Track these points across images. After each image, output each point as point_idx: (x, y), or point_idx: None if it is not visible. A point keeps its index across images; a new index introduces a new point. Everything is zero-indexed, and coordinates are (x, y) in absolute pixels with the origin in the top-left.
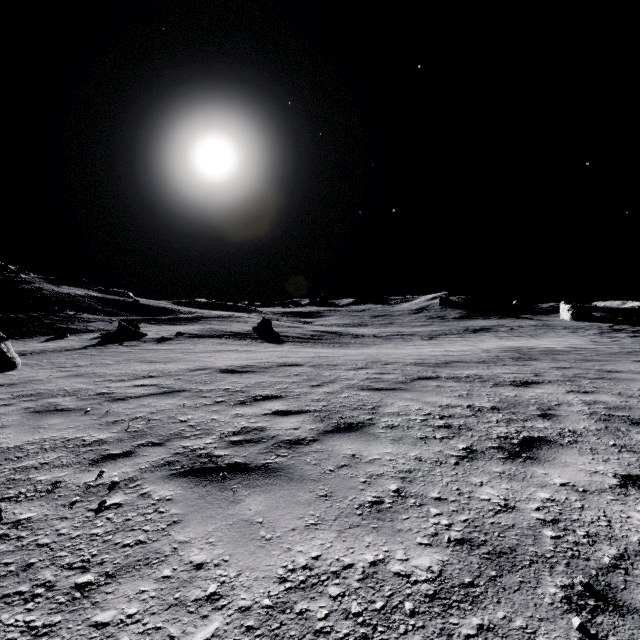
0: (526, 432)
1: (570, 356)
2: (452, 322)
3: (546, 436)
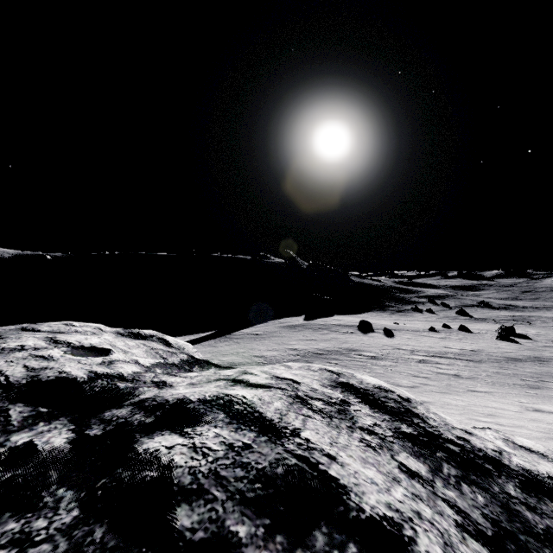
0: None
1: None
2: None
3: None
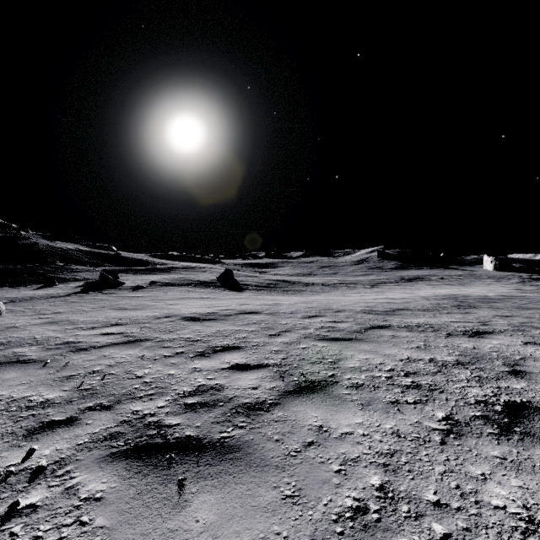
0: (505, 395)
1: (506, 304)
2: (389, 272)
3: (530, 401)
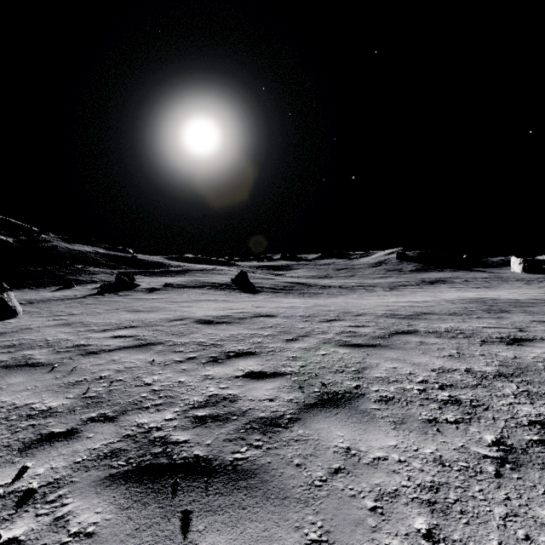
0: None
1: (541, 308)
2: (409, 274)
3: None
